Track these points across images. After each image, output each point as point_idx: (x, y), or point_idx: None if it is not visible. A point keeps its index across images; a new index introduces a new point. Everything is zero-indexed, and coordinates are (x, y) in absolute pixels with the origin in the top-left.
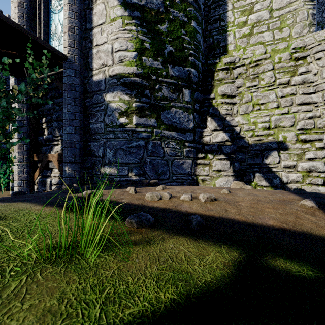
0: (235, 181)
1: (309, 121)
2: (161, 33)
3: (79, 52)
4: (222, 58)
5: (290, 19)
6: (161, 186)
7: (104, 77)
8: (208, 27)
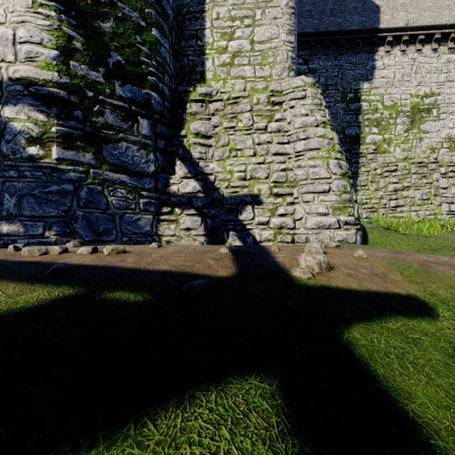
0: (207, 241)
1: (282, 173)
2: (103, 33)
3: None
4: (198, 86)
5: (271, 57)
6: (72, 243)
7: (0, 79)
8: (182, 42)
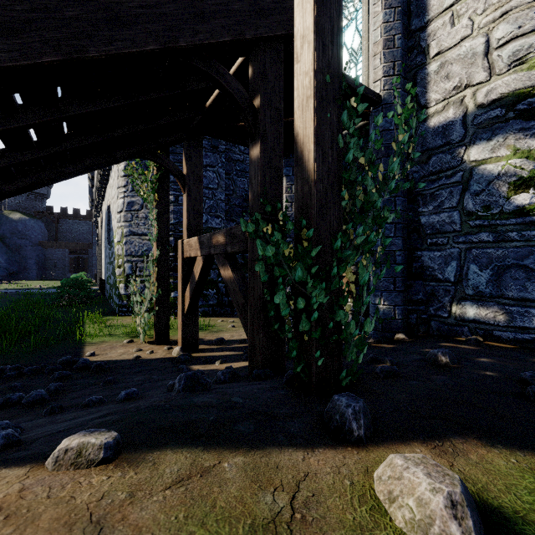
0: None
1: None
2: None
3: (401, 81)
4: None
5: None
6: None
7: (462, 113)
8: None
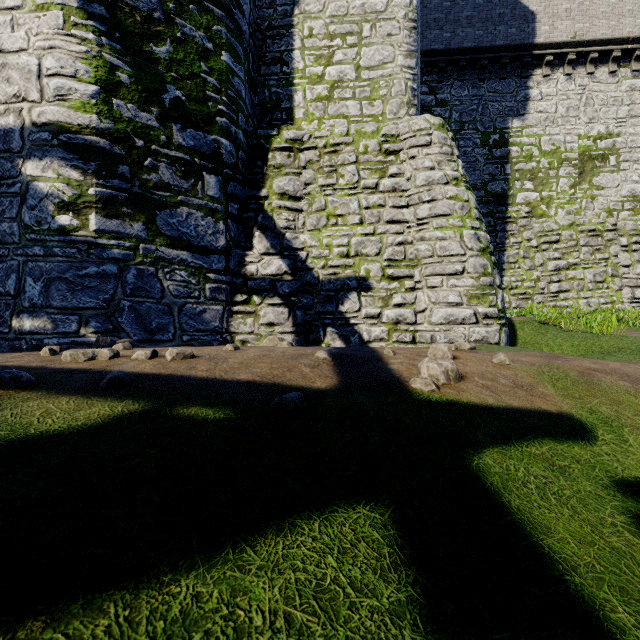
0: (297, 341)
1: (399, 248)
2: (157, 60)
3: None
4: (284, 129)
5: (383, 88)
6: (121, 344)
7: (21, 124)
8: (262, 68)
